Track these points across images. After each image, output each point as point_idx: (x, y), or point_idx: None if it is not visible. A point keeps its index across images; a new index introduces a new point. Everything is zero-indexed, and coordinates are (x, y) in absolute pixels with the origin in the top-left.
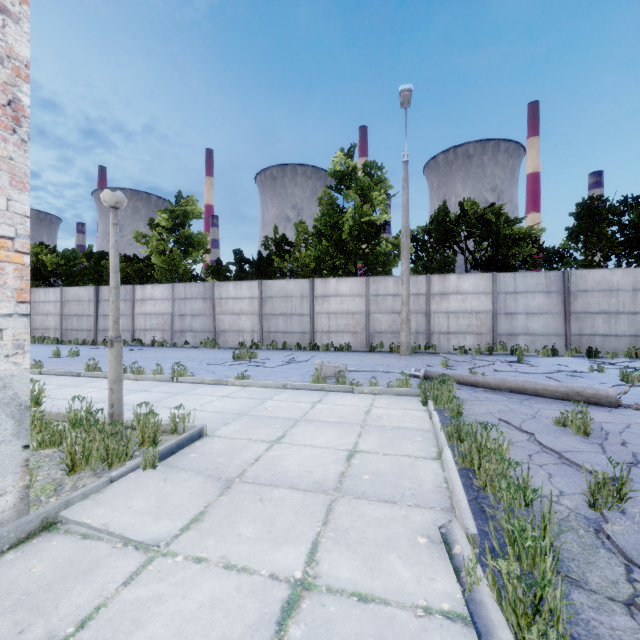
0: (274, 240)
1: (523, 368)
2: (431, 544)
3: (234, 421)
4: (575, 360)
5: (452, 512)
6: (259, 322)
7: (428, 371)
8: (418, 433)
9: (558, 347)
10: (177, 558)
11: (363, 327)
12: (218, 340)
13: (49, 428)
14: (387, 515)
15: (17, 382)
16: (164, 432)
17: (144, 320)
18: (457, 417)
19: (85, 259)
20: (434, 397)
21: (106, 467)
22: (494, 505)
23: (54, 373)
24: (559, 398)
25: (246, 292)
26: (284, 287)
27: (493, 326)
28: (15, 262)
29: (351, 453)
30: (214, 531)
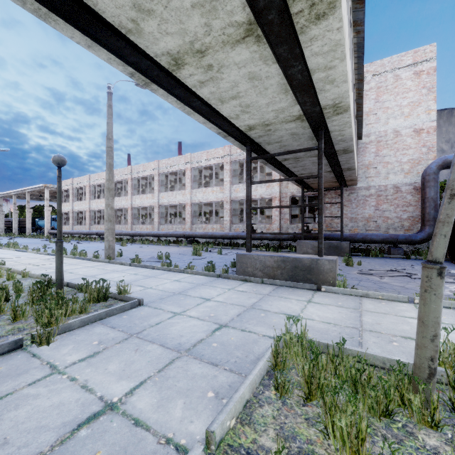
0: None
1: None
2: None
3: None
4: None
5: None
6: None
7: None
8: None
9: None
10: None
11: None
12: None
13: None
14: None
15: None
16: None
17: None
18: None
19: None
20: None
21: None
22: None
23: None
24: None
25: None
26: None
27: None
28: None
29: None
30: None
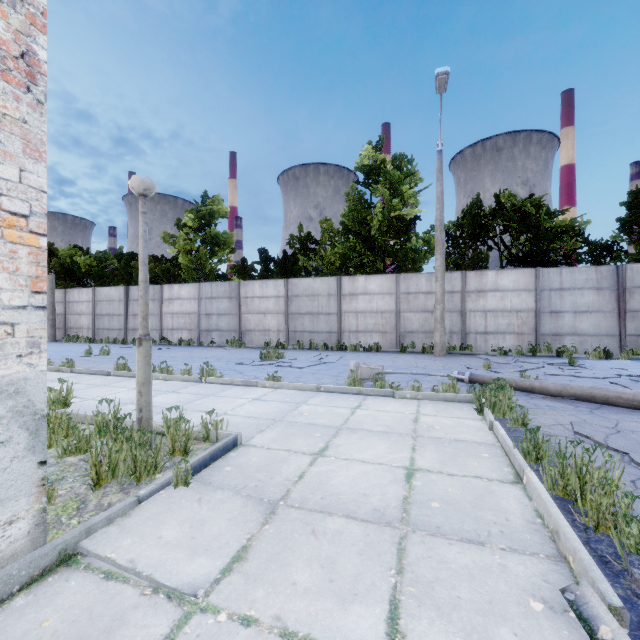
0: (299, 238)
1: (577, 372)
2: (552, 613)
3: (269, 428)
4: (634, 363)
5: (563, 562)
6: (285, 321)
7: (474, 374)
8: (482, 448)
9: (611, 349)
10: (219, 616)
11: (393, 326)
12: (244, 339)
13: (76, 432)
14: (477, 563)
15: (32, 387)
16: (195, 439)
17: (171, 319)
18: (534, 431)
19: (116, 260)
20: (491, 404)
21: (134, 481)
22: (622, 556)
23: (85, 372)
24: (637, 408)
25: (272, 291)
26: (310, 285)
27: (536, 325)
28: (29, 245)
29: (409, 472)
30: (262, 576)
